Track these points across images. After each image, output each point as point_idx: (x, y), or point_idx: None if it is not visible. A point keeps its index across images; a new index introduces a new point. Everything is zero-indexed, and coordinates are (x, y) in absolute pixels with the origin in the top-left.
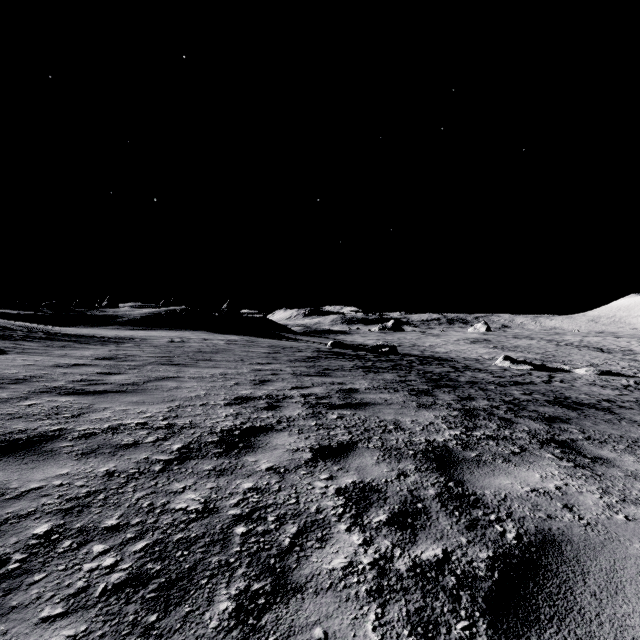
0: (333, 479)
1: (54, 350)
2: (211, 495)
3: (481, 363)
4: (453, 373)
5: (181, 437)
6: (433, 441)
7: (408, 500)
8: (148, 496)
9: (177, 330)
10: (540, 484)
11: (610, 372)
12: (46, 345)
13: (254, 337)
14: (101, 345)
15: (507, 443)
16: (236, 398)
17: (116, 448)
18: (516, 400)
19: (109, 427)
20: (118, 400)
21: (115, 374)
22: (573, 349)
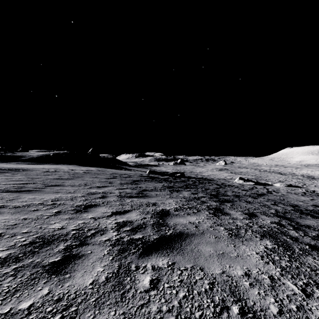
0: None
1: None
2: None
3: (228, 181)
4: (221, 189)
5: None
6: None
7: None
8: None
9: (58, 164)
10: None
11: (292, 185)
12: None
13: (105, 168)
14: None
15: None
16: (31, 241)
17: None
18: (279, 212)
19: None
20: None
21: None
22: (268, 173)
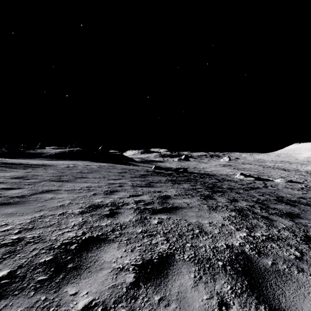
0: None
1: None
2: None
3: (229, 176)
4: (218, 183)
5: (16, 258)
6: (232, 246)
7: None
8: None
9: (74, 160)
10: None
11: (292, 181)
12: None
13: (114, 164)
14: (23, 169)
15: (285, 244)
16: (89, 206)
17: None
18: (259, 200)
19: None
20: None
21: (14, 189)
22: (271, 169)
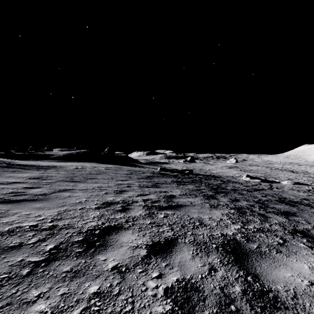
0: (162, 277)
1: (7, 173)
2: (59, 304)
3: (235, 178)
4: (223, 184)
5: (56, 238)
6: (226, 235)
7: (222, 301)
8: (1, 310)
9: (81, 162)
10: (313, 276)
11: (299, 183)
12: (4, 170)
13: (120, 165)
14: (36, 170)
15: (272, 235)
16: (103, 203)
17: (2, 251)
18: (261, 200)
19: (8, 230)
20: (27, 206)
21: (35, 188)
22: (279, 171)
